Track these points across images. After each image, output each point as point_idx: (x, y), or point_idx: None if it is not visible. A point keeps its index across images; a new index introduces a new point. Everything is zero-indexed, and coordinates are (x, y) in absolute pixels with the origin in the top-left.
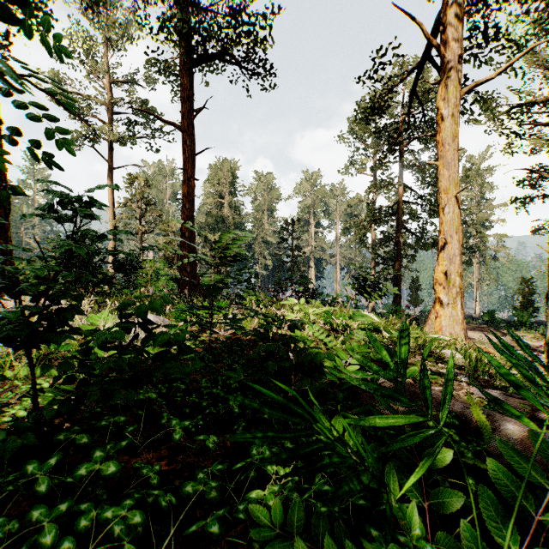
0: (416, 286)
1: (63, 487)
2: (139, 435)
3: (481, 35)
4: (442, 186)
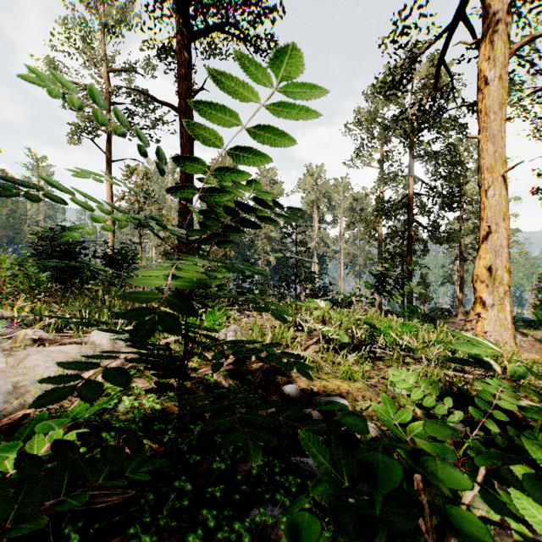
0: (425, 282)
1: None
2: None
3: None
4: (484, 164)
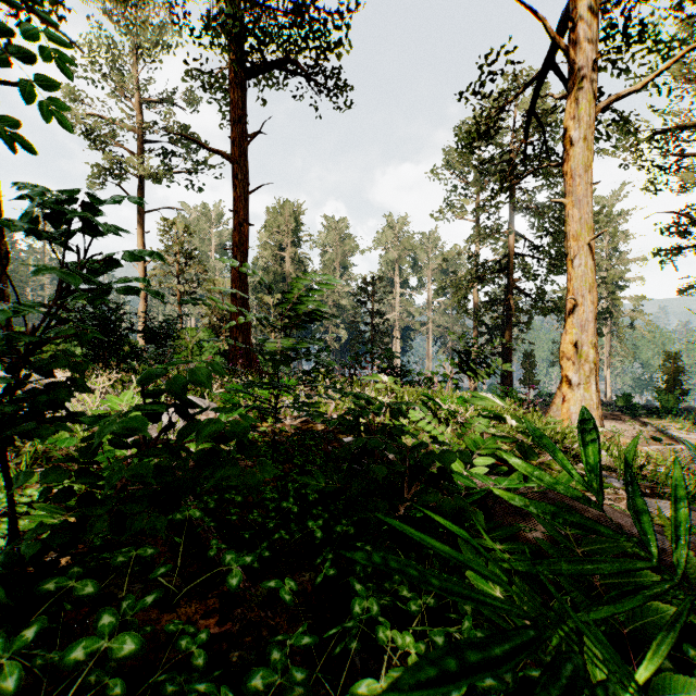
0: (530, 362)
1: (52, 668)
2: (175, 575)
3: (621, 35)
4: (571, 231)
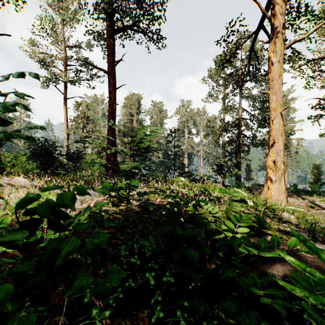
0: (249, 169)
1: None
2: (61, 317)
3: (296, 12)
4: (272, 106)
